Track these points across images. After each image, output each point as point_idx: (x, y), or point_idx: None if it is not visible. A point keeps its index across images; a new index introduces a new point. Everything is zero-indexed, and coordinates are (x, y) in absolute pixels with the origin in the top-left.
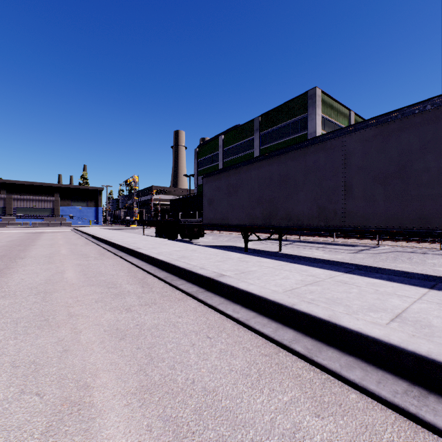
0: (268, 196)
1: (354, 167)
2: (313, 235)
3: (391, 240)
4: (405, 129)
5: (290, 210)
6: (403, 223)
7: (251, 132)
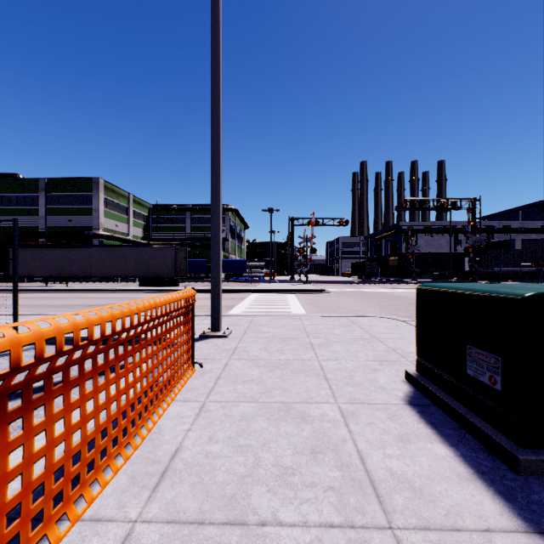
0: (61, 264)
1: (94, 258)
2: (90, 281)
3: (125, 282)
4: (105, 251)
5: (71, 270)
6: (105, 275)
7: (36, 189)
